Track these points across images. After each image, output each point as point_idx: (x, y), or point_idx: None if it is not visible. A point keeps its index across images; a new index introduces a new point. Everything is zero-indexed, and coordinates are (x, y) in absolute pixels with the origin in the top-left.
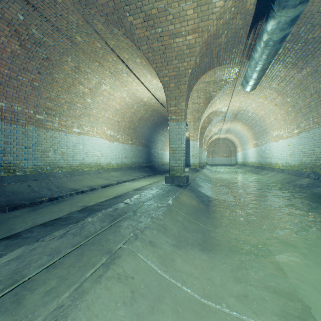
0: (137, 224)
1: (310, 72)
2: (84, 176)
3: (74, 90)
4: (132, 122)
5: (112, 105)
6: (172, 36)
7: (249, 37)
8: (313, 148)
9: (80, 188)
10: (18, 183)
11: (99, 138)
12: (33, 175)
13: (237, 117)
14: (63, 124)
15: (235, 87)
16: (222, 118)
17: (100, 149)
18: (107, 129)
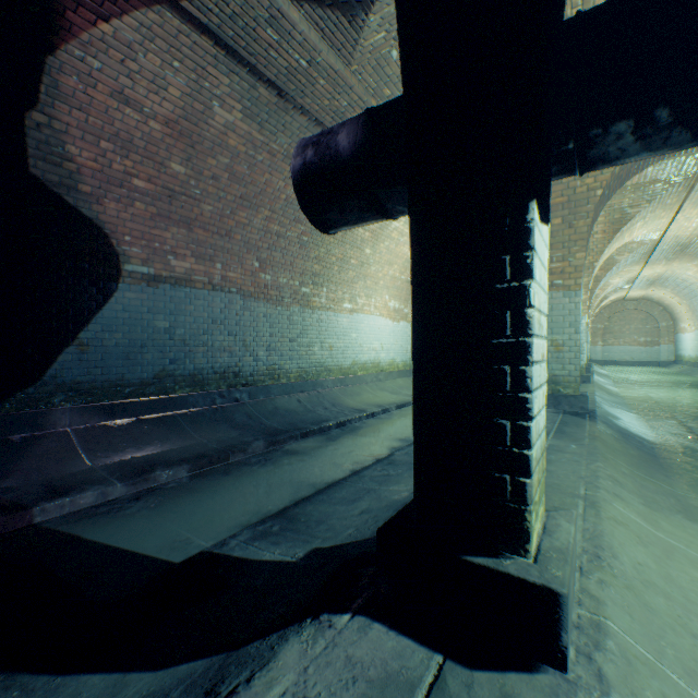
0: (573, 470)
1: None
2: (360, 386)
3: (350, 237)
4: None
5: (400, 253)
6: None
7: None
8: None
9: (366, 408)
10: (285, 396)
11: (378, 316)
12: (299, 384)
13: (687, 249)
14: (332, 298)
15: (694, 190)
16: (644, 254)
17: (378, 336)
18: (389, 297)
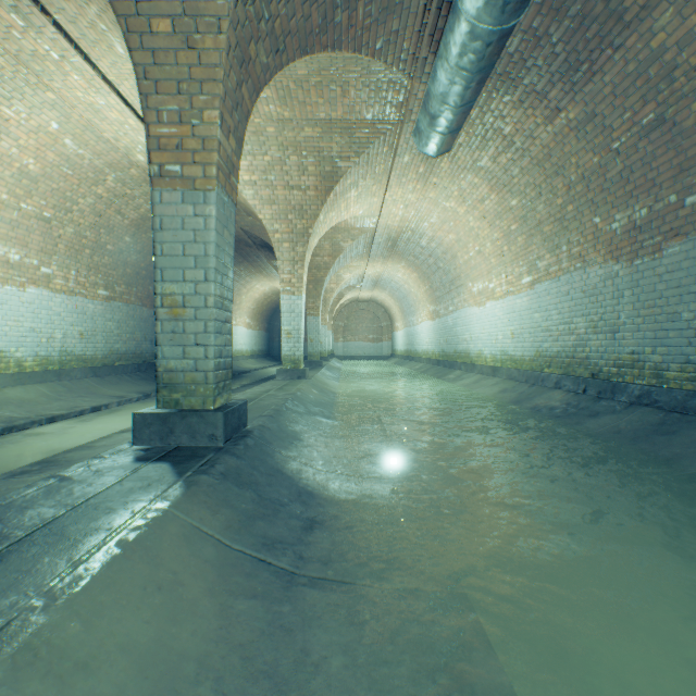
0: None
1: (575, 122)
2: None
3: None
4: (106, 229)
5: None
6: None
7: None
8: (568, 317)
9: None
10: None
11: None
12: None
13: (398, 247)
14: None
15: (398, 153)
16: (366, 247)
17: None
18: None
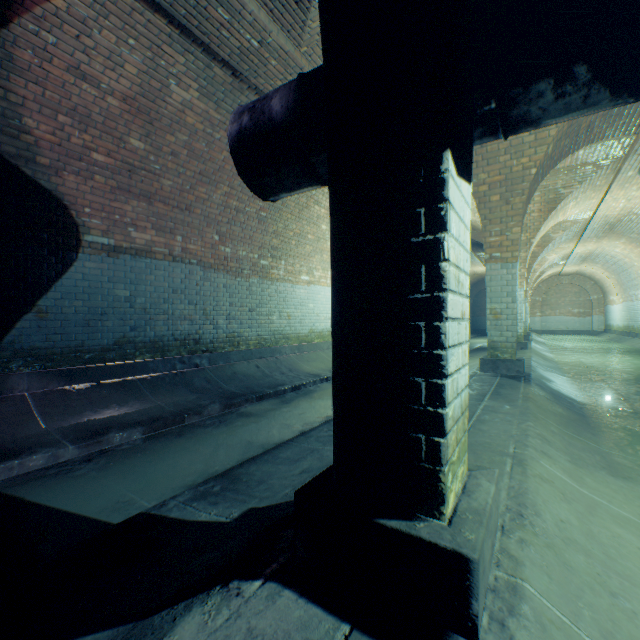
0: (505, 429)
1: None
2: (316, 353)
3: (307, 213)
4: None
5: None
6: None
7: None
8: None
9: (321, 373)
10: (244, 362)
11: None
12: (258, 351)
13: (615, 228)
14: (290, 270)
15: (620, 172)
16: (577, 232)
17: None
18: None
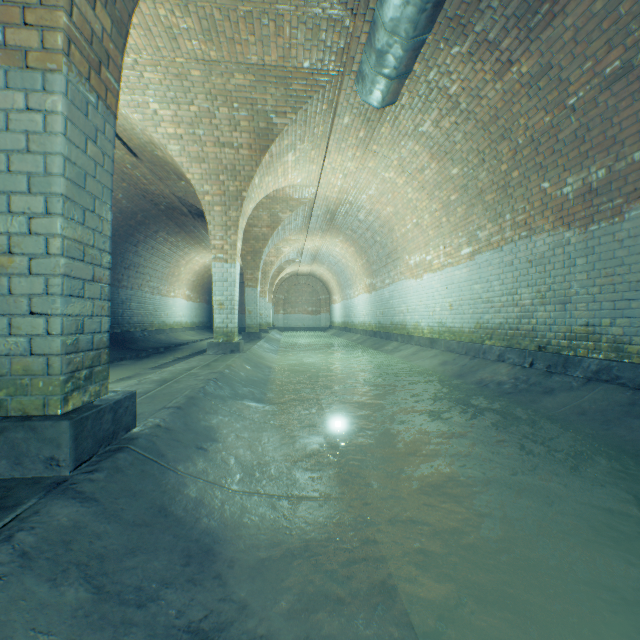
0: None
1: (528, 77)
2: None
3: None
4: None
5: None
6: None
7: None
8: (512, 288)
9: None
10: None
11: None
12: None
13: (336, 221)
14: None
15: (338, 112)
16: (305, 219)
17: None
18: None
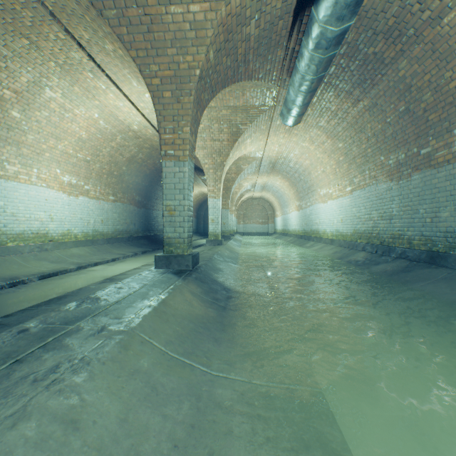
0: None
1: (367, 107)
2: (5, 257)
3: None
4: (114, 164)
5: (70, 130)
6: (164, 0)
7: (292, 38)
8: (369, 211)
9: None
10: None
11: (44, 188)
12: None
13: (276, 167)
14: None
15: (273, 120)
16: (257, 167)
17: (46, 207)
18: (63, 172)
